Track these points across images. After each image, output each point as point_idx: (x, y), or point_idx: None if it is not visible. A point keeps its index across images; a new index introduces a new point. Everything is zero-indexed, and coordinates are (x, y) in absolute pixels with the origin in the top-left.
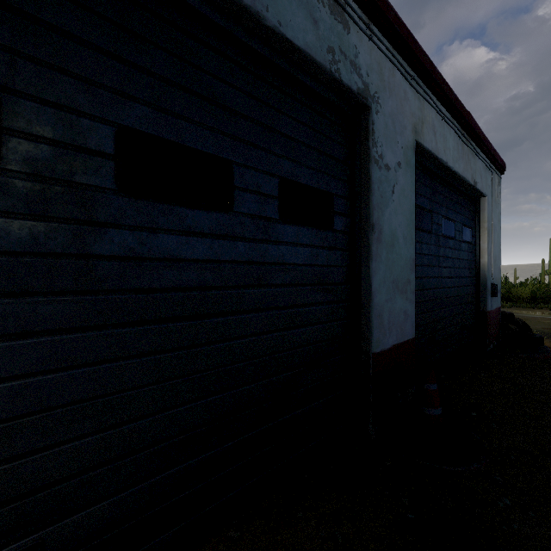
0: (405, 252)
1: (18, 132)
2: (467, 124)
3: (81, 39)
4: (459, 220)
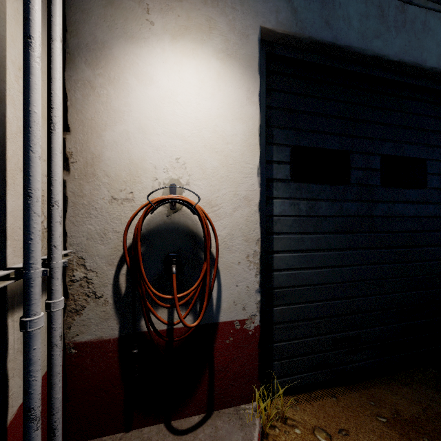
0: None
1: (353, 167)
2: None
3: (370, 121)
4: None
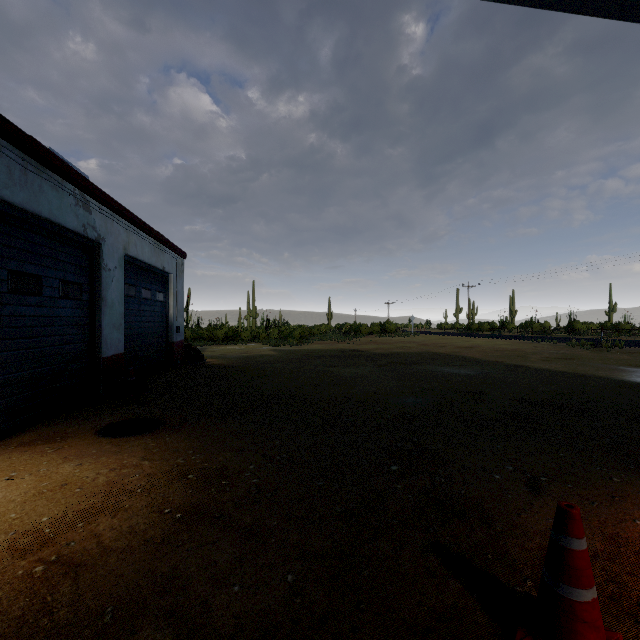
0: (120, 310)
1: None
2: (157, 237)
3: None
4: (155, 289)
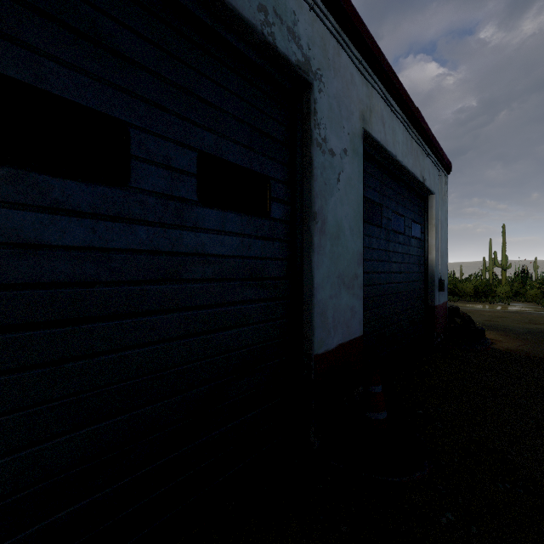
0: (352, 245)
1: None
2: (415, 120)
3: None
4: (409, 216)
